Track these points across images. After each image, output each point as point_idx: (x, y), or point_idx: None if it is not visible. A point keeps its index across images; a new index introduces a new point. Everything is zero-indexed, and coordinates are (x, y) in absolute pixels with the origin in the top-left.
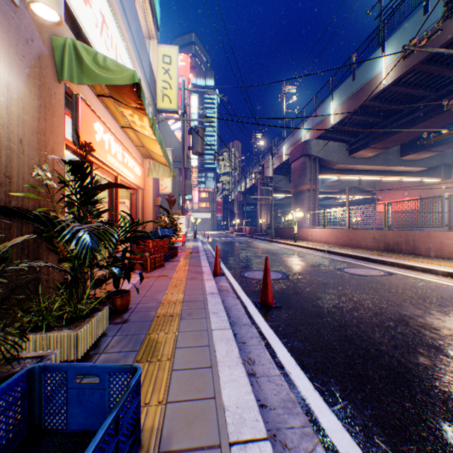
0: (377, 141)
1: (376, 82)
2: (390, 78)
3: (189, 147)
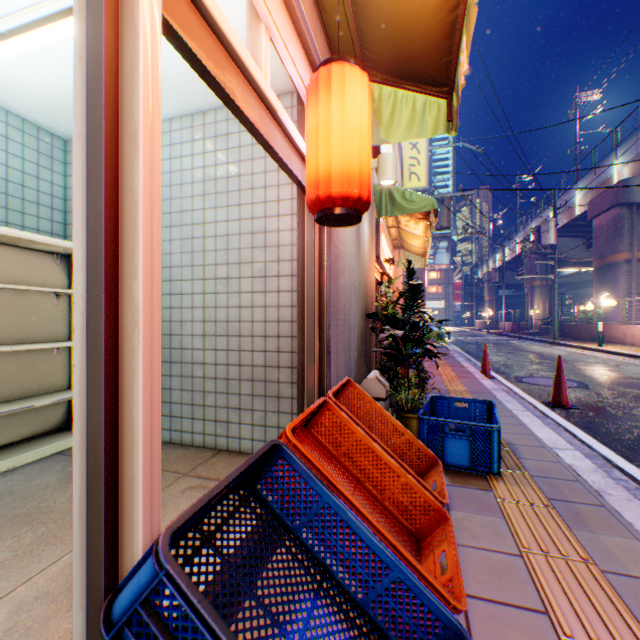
0: None
1: None
2: None
3: None
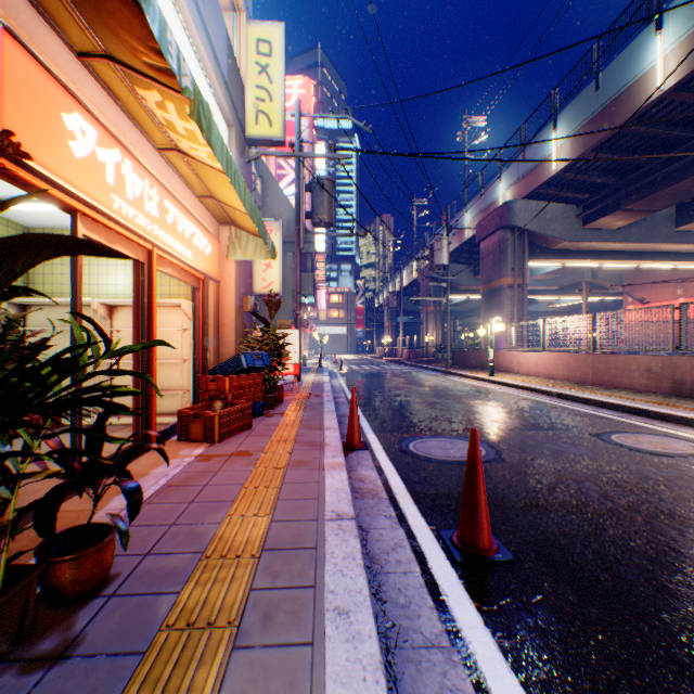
0: (637, 199)
1: (643, 87)
2: (673, 75)
3: (307, 214)
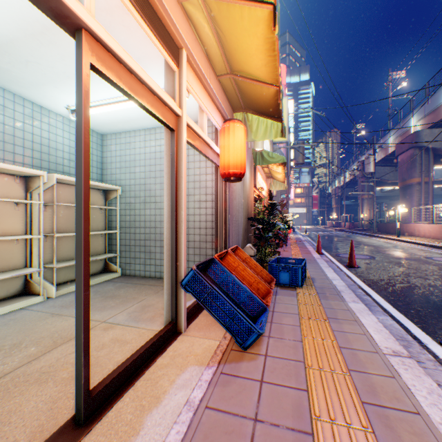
0: None
1: None
2: None
3: (291, 159)
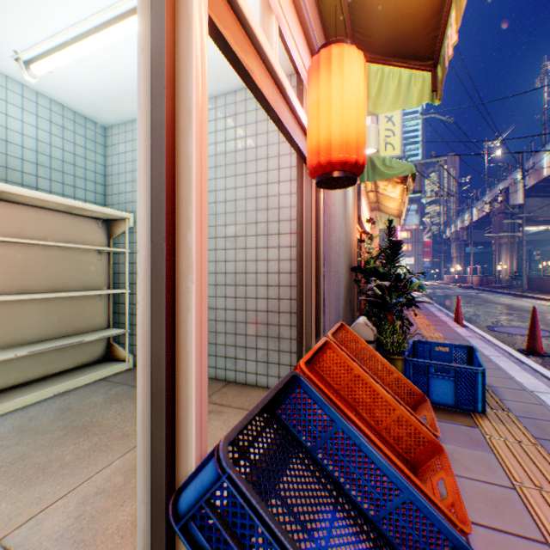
0: None
1: None
2: None
3: None
